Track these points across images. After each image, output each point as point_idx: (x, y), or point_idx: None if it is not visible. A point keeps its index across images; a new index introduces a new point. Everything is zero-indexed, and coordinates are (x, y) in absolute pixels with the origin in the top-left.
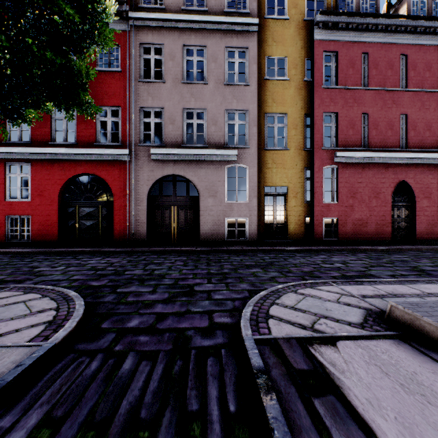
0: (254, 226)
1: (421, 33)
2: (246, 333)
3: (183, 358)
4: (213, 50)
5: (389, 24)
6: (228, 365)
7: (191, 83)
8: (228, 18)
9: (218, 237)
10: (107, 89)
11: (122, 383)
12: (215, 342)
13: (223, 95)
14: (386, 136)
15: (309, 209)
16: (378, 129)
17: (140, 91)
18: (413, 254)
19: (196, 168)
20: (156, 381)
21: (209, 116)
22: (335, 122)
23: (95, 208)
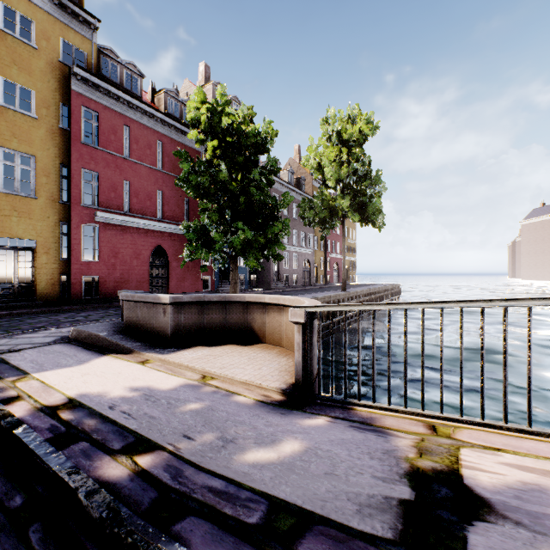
0: None
1: (173, 129)
2: None
3: None
4: None
5: (148, 111)
6: None
7: None
8: None
9: None
10: None
11: None
12: None
13: None
14: (146, 205)
15: (67, 266)
16: (139, 198)
17: None
18: None
19: None
20: None
21: None
22: (97, 182)
23: None
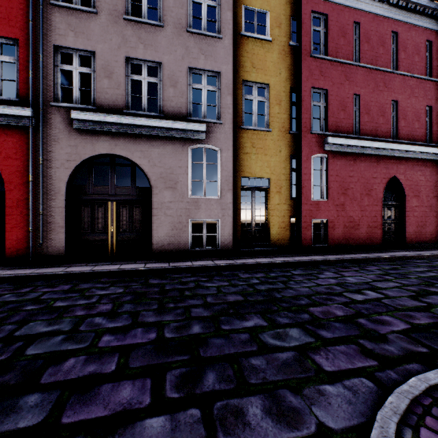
0: (228, 231)
1: (410, 11)
2: None
3: None
4: None
5: None
6: None
7: (138, 20)
8: None
9: (179, 247)
10: None
11: None
12: None
13: (186, 46)
14: (378, 124)
15: (295, 207)
16: (370, 115)
17: (54, 20)
18: (425, 264)
19: (146, 146)
20: None
21: (165, 73)
22: (325, 102)
23: None
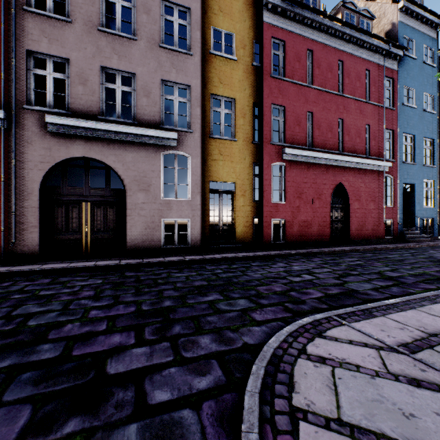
0: (198, 229)
1: (353, 44)
2: None
3: None
4: None
5: (330, 26)
6: None
7: (112, 33)
8: None
9: (152, 244)
10: None
11: None
12: None
13: (158, 60)
14: (327, 138)
15: (258, 209)
16: (321, 130)
17: (27, 25)
18: (358, 256)
19: (121, 150)
20: None
21: (139, 84)
22: (283, 117)
23: None
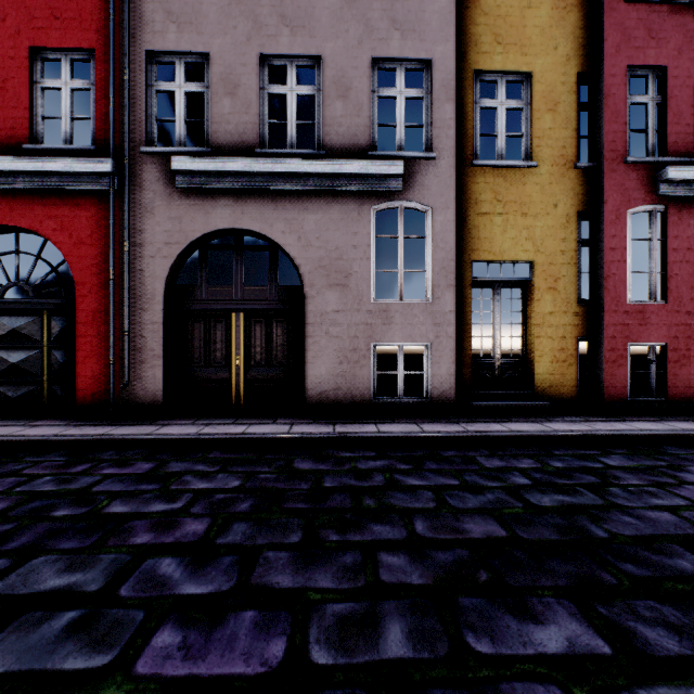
0: (446, 366)
1: None
2: None
3: None
4: None
5: None
6: None
7: None
8: None
9: (353, 395)
10: (60, 4)
11: None
12: None
13: (365, 19)
14: None
15: (589, 319)
16: None
17: (147, 8)
18: None
19: (295, 211)
20: None
21: (327, 75)
22: (658, 94)
23: (32, 317)
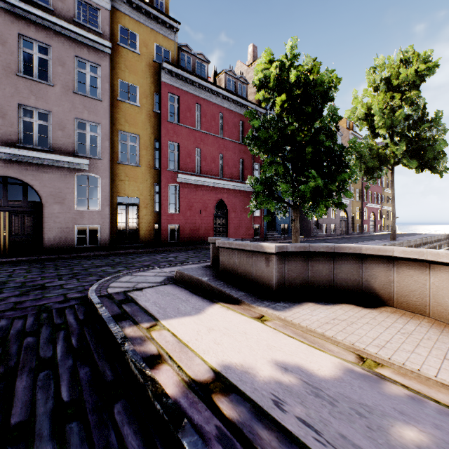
0: (107, 233)
1: (231, 102)
2: (92, 295)
3: (48, 313)
4: (61, 54)
5: (213, 89)
6: (80, 309)
7: (30, 79)
8: (78, 29)
9: (67, 245)
10: None
11: (5, 328)
12: (71, 304)
13: (72, 103)
14: (211, 167)
15: (158, 217)
16: (207, 161)
17: None
18: None
19: (38, 171)
20: (31, 322)
21: (55, 120)
22: (178, 151)
23: None
